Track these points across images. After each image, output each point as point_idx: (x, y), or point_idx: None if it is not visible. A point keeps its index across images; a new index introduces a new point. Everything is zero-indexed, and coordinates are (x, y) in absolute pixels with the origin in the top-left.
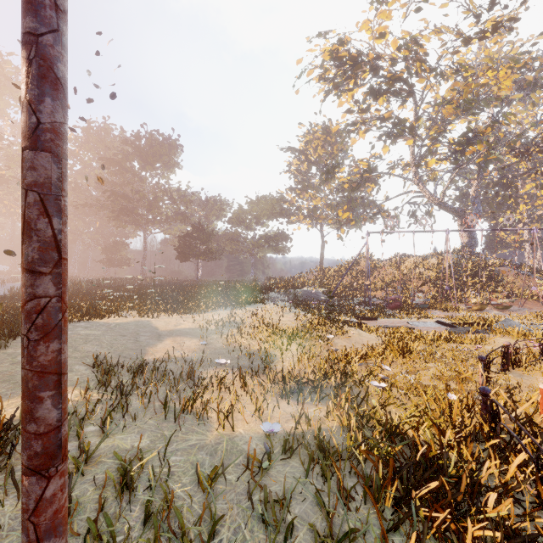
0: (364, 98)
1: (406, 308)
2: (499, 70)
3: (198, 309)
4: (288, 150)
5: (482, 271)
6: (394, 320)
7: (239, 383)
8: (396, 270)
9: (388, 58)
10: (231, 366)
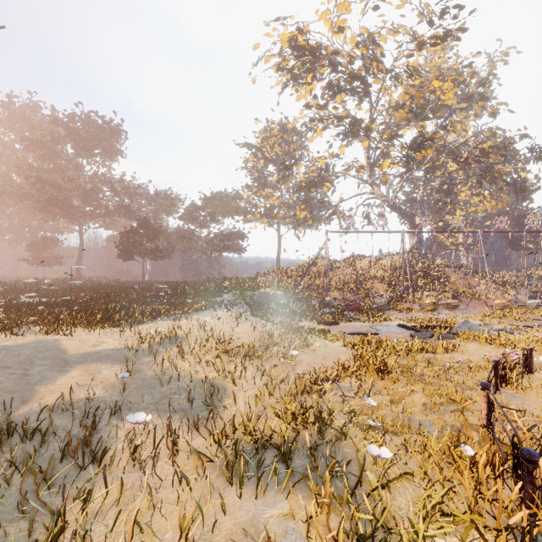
0: (323, 93)
1: (365, 309)
2: (445, 81)
3: (130, 320)
4: (244, 146)
5: (430, 271)
6: (357, 324)
7: (169, 443)
8: (352, 270)
9: (346, 53)
10: (162, 408)
